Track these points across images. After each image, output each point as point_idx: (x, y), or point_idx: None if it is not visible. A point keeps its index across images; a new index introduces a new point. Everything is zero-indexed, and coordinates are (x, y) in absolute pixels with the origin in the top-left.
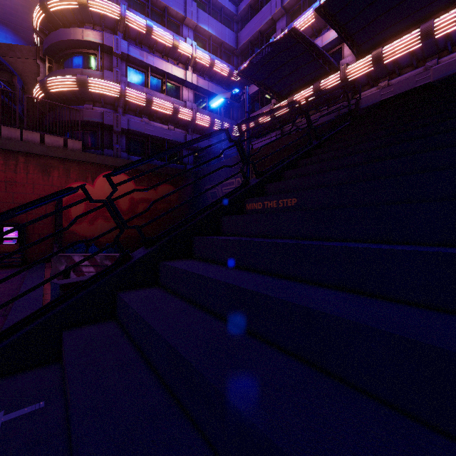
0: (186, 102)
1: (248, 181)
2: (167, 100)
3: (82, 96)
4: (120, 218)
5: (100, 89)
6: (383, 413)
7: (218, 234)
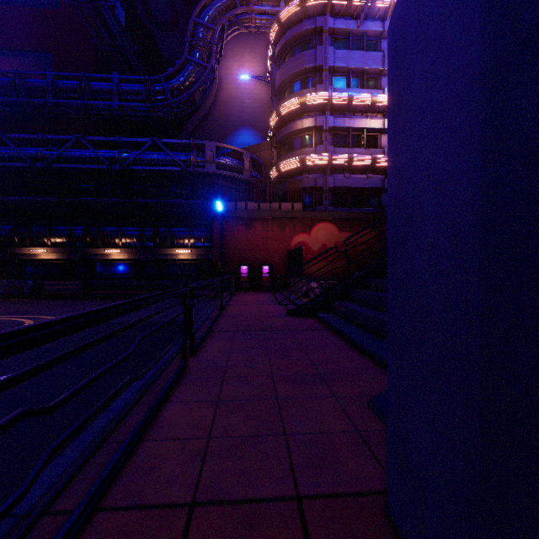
0: (384, 149)
1: None
2: (366, 152)
3: (301, 169)
4: (349, 259)
5: (314, 161)
6: None
7: None
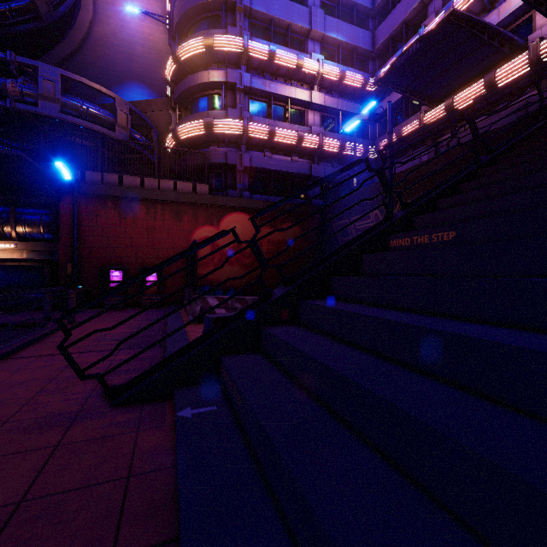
0: (311, 128)
1: (392, 214)
2: (291, 128)
3: (208, 139)
4: (263, 257)
5: (225, 129)
6: (542, 426)
7: (357, 274)
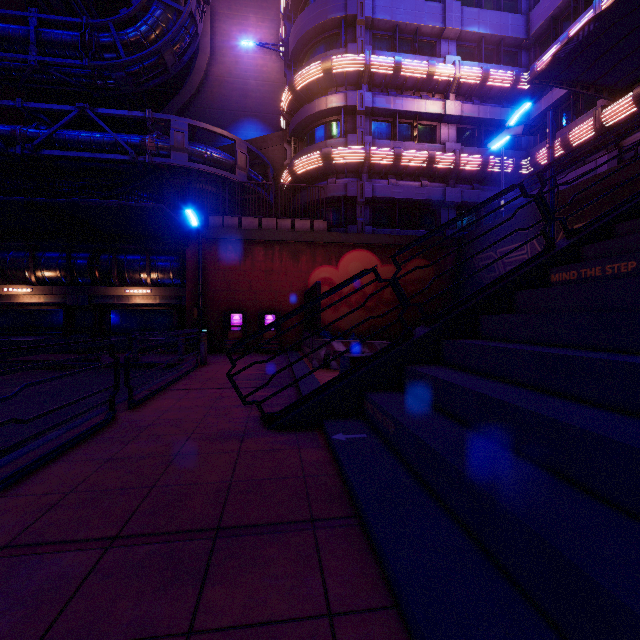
0: (445, 145)
1: (553, 244)
2: (420, 148)
3: (325, 171)
4: (404, 296)
5: (344, 158)
6: None
7: (509, 313)
